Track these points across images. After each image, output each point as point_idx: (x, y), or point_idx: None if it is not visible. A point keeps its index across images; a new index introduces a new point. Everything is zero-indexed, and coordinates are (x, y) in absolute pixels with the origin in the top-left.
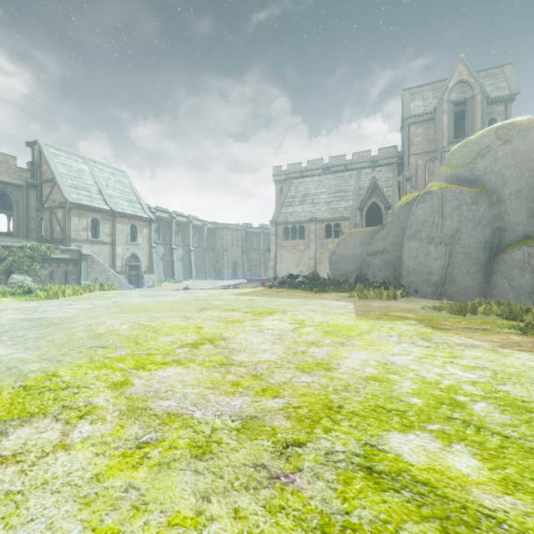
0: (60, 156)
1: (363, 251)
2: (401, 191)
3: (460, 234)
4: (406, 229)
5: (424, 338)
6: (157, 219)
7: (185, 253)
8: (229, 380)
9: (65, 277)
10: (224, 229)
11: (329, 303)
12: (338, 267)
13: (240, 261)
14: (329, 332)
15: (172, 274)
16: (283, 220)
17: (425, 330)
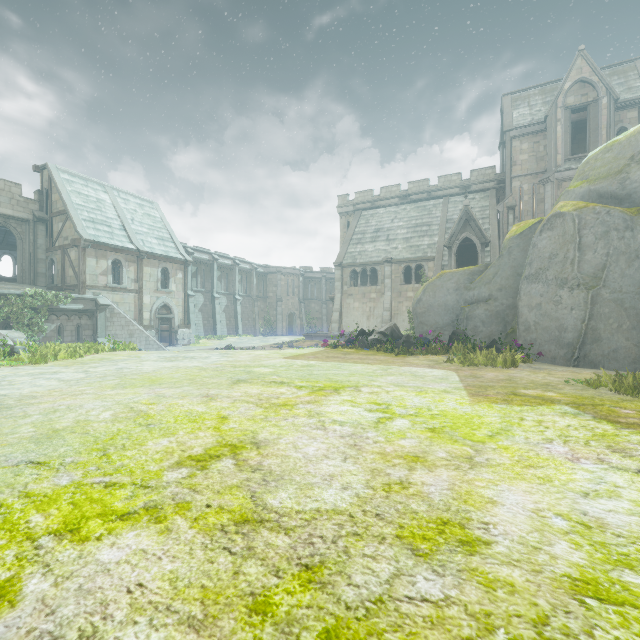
0: (75, 183)
1: (459, 299)
2: (501, 223)
3: (608, 273)
4: (524, 268)
5: (613, 447)
6: (195, 261)
7: (230, 303)
8: (246, 588)
9: (78, 333)
10: (277, 273)
11: (421, 372)
12: (425, 320)
13: (297, 313)
14: (438, 430)
15: (213, 329)
16: (350, 262)
17: (602, 428)
